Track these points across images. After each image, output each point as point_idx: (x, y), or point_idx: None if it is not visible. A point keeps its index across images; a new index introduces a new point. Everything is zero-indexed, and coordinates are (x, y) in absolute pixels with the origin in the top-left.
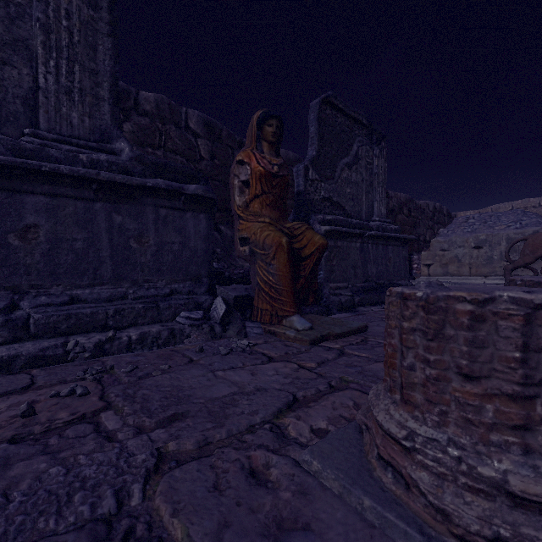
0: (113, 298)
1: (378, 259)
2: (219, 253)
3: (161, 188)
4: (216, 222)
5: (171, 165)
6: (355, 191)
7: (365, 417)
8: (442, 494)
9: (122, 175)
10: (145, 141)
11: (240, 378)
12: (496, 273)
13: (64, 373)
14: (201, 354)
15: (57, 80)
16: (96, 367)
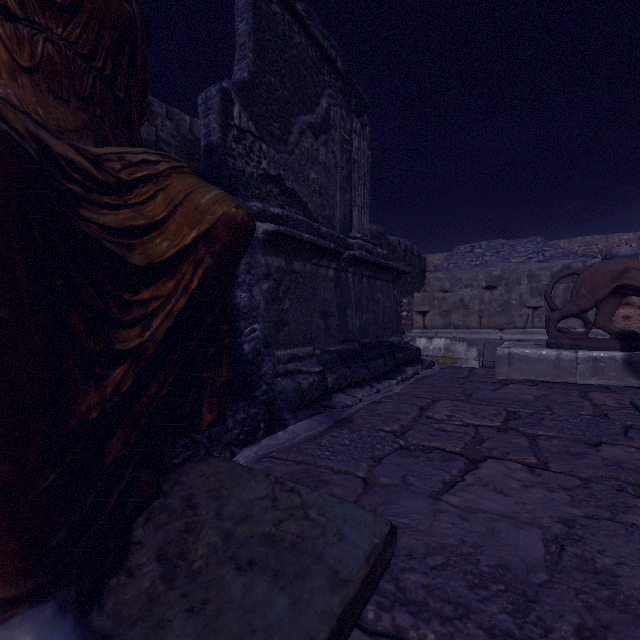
0: None
1: (363, 301)
2: None
3: None
4: None
5: None
6: (324, 181)
7: None
8: None
9: None
10: None
11: None
12: (515, 325)
13: None
14: None
15: None
16: None
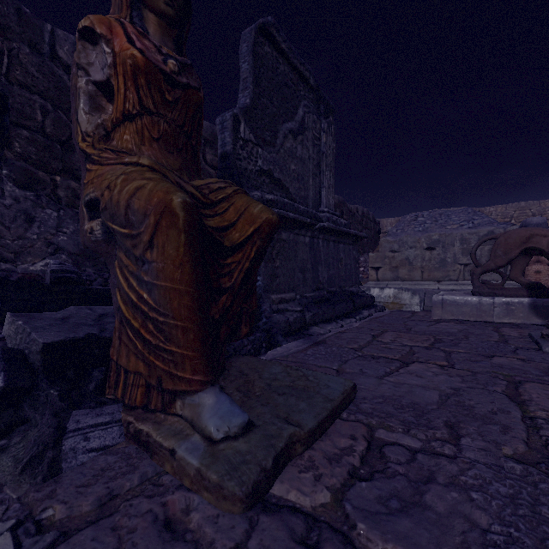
0: None
1: (330, 260)
2: None
3: None
4: None
5: None
6: (301, 170)
7: None
8: None
9: None
10: None
11: None
12: (450, 278)
13: None
14: None
15: None
16: None
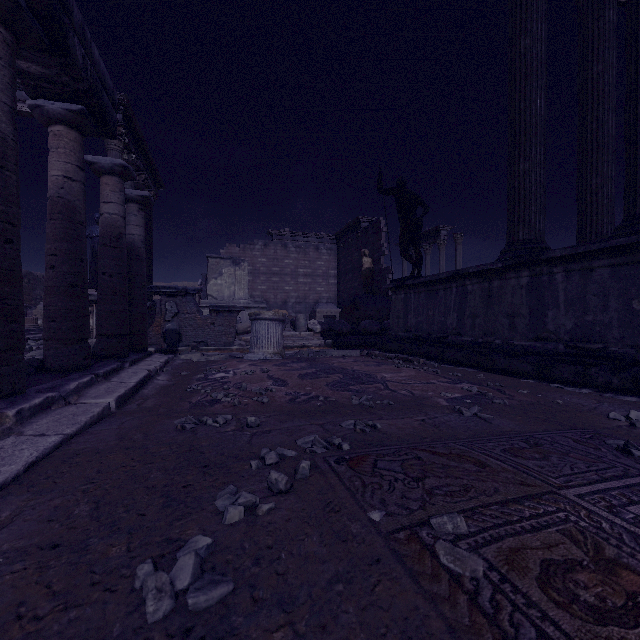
0: None
1: None
2: None
3: None
4: None
5: None
6: None
7: None
8: (27, 326)
9: None
10: None
11: None
12: None
13: None
14: None
15: None
16: None
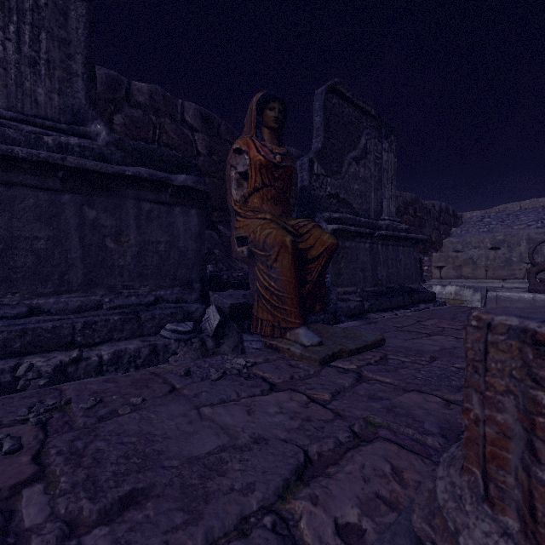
0: (83, 308)
1: (389, 261)
2: (217, 255)
3: (143, 178)
4: (214, 221)
5: (157, 152)
6: (363, 188)
7: (430, 525)
8: None
9: (95, 161)
10: (137, 134)
11: (233, 419)
12: (515, 276)
13: (4, 411)
14: (187, 379)
15: (18, 48)
16: (48, 402)
